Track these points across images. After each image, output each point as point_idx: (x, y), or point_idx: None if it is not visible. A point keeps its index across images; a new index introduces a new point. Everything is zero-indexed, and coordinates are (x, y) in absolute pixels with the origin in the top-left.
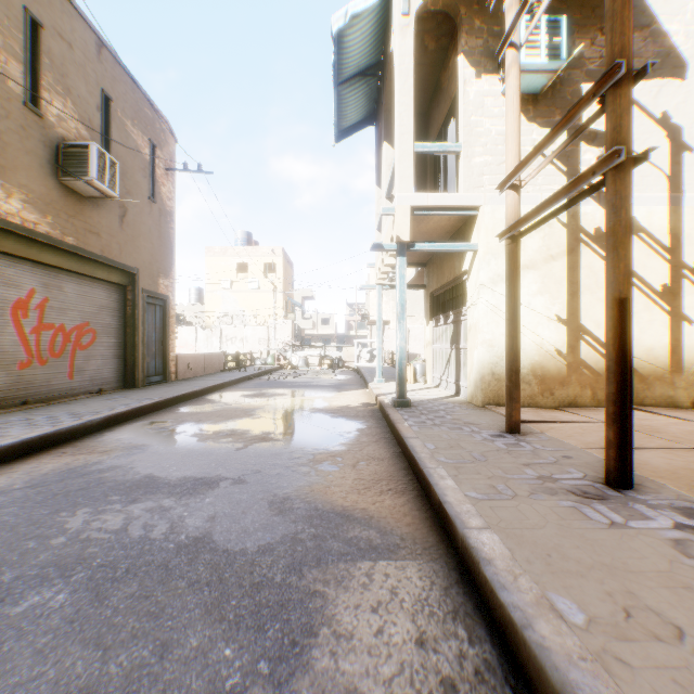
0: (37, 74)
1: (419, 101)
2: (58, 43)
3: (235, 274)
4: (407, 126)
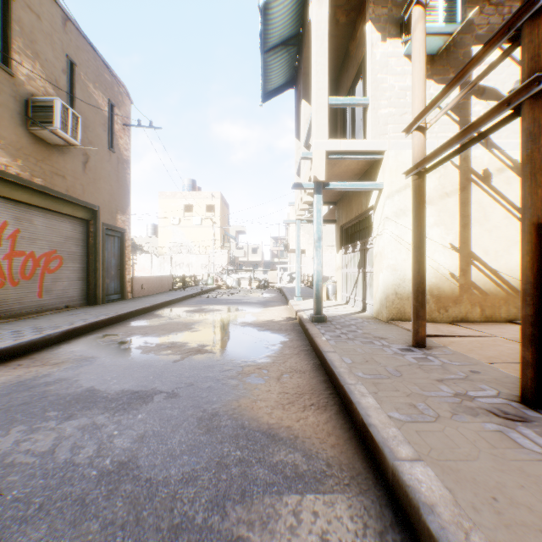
0: (8, 39)
1: (331, 68)
2: (27, 14)
3: (183, 213)
4: (323, 82)
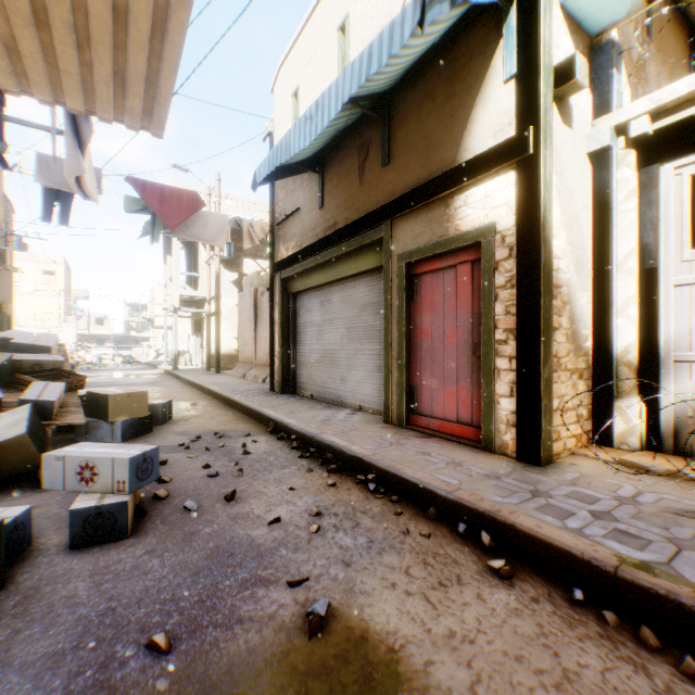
0: None
1: None
2: None
3: None
4: (178, 265)
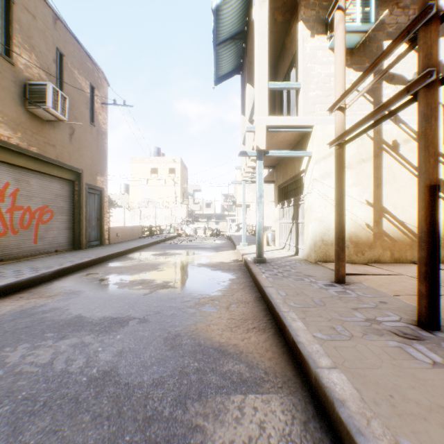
0: (10, 35)
1: (270, 58)
2: (25, 15)
3: (150, 175)
4: (263, 70)
